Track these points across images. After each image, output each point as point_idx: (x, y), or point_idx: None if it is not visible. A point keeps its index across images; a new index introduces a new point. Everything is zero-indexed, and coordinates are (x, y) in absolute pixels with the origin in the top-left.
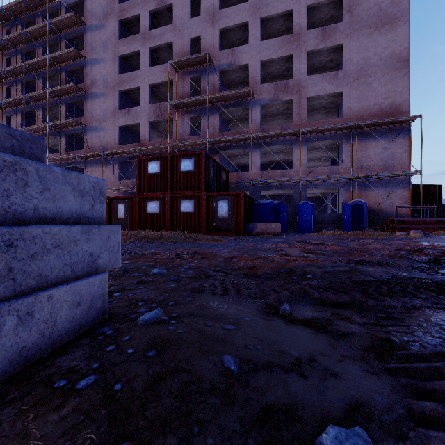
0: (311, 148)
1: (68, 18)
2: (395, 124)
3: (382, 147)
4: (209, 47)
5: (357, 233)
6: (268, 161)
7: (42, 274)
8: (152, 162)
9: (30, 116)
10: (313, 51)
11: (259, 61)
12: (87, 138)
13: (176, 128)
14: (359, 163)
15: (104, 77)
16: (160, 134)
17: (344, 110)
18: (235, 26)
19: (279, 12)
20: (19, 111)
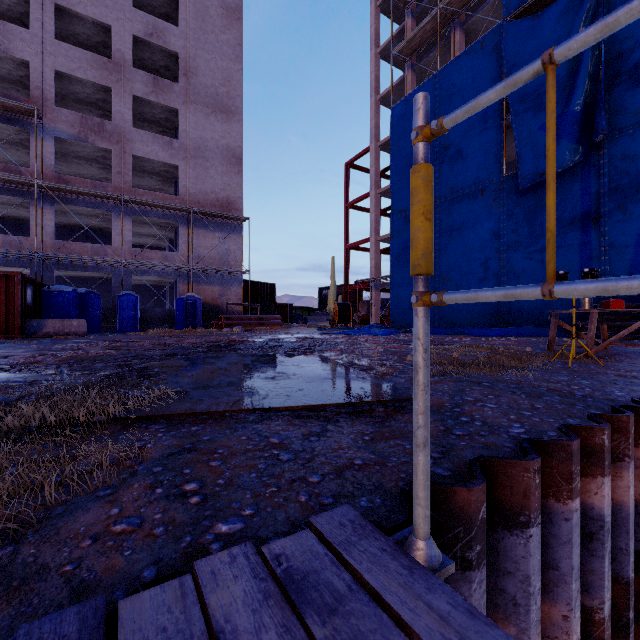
0: (141, 221)
1: None
2: (230, 219)
3: (219, 239)
4: None
5: (186, 331)
6: (70, 224)
7: None
8: None
9: None
10: (141, 98)
11: (53, 69)
12: None
13: None
14: (197, 253)
15: None
16: None
17: (180, 188)
18: None
19: (89, 15)
20: None
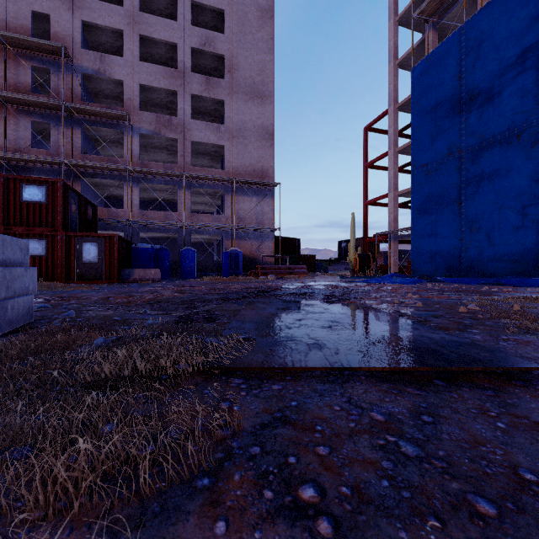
0: (197, 192)
1: None
2: (264, 185)
3: (255, 203)
4: (65, 37)
5: (231, 278)
6: (149, 198)
7: (15, 290)
8: None
9: None
10: (197, 95)
11: (138, 83)
12: None
13: (5, 131)
14: (238, 215)
15: None
16: None
17: (226, 164)
18: (105, 27)
19: (161, 38)
20: None
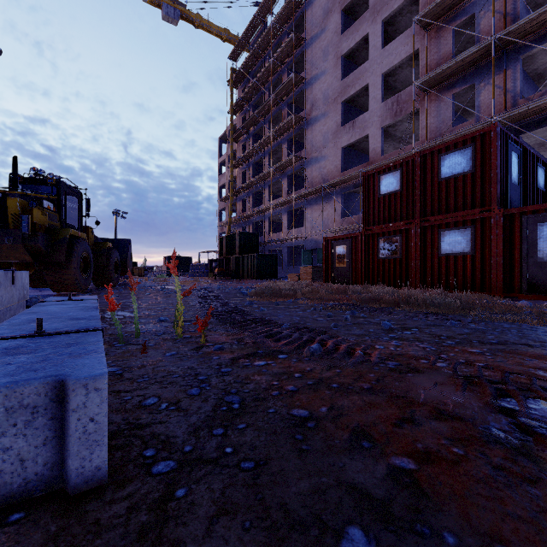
0: None
1: (288, 43)
2: None
3: None
4: None
5: None
6: None
7: None
8: (387, 175)
9: (260, 166)
10: None
11: None
12: (307, 174)
13: (426, 122)
14: None
15: (325, 93)
16: (397, 144)
17: None
18: None
19: None
20: (251, 164)
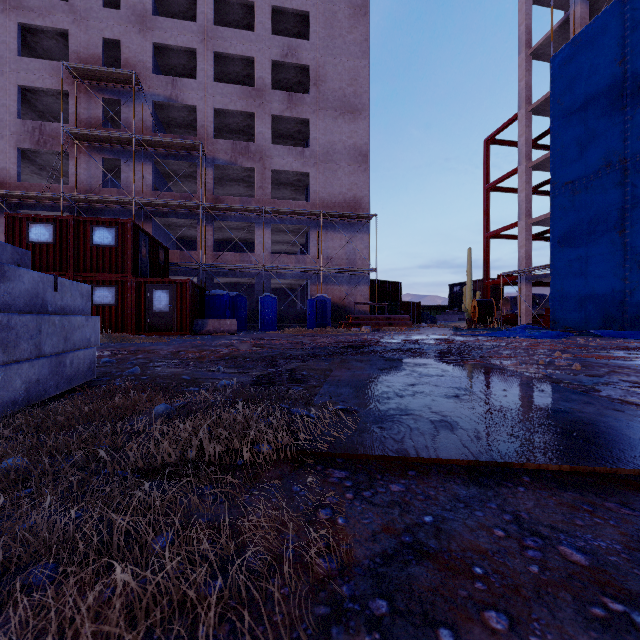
0: (278, 230)
1: None
2: (356, 218)
3: (346, 240)
4: (136, 63)
5: (317, 330)
6: (224, 238)
7: (74, 342)
8: (38, 225)
9: None
10: (278, 116)
11: (212, 107)
12: None
13: (77, 171)
14: (326, 255)
15: None
16: (38, 170)
17: (311, 194)
18: (177, 48)
19: (238, 53)
20: None
